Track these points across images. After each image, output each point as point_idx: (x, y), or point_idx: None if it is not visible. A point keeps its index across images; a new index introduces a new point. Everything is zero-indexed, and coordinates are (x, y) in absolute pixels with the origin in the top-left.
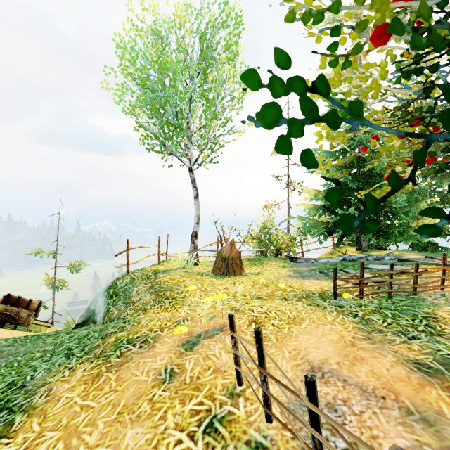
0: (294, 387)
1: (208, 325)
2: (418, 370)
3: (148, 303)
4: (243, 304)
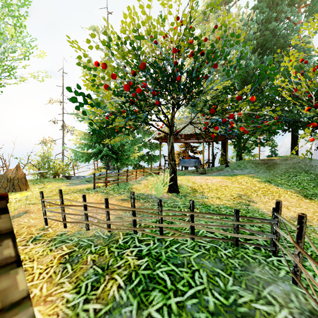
0: (78, 202)
1: (13, 213)
2: (122, 200)
3: None
4: (37, 201)
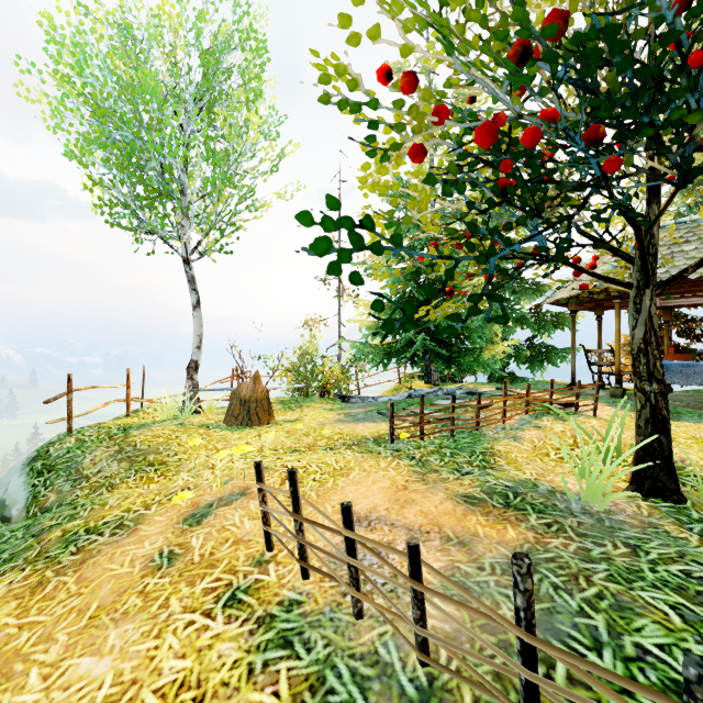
0: (331, 521)
1: (223, 491)
2: (465, 502)
3: (115, 475)
4: (274, 460)
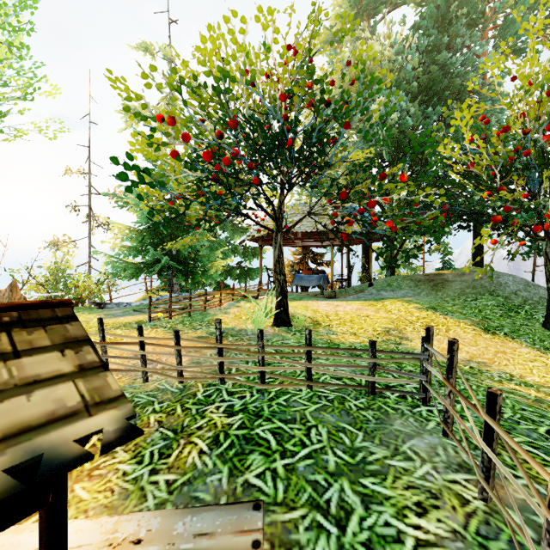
0: (130, 337)
1: None
2: (198, 339)
3: None
4: None
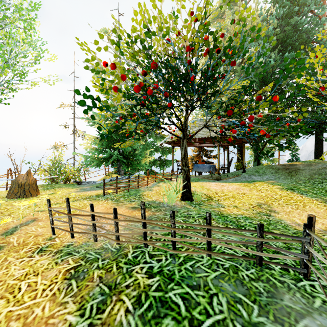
0: (85, 211)
1: (21, 221)
2: (132, 209)
3: None
4: (46, 207)
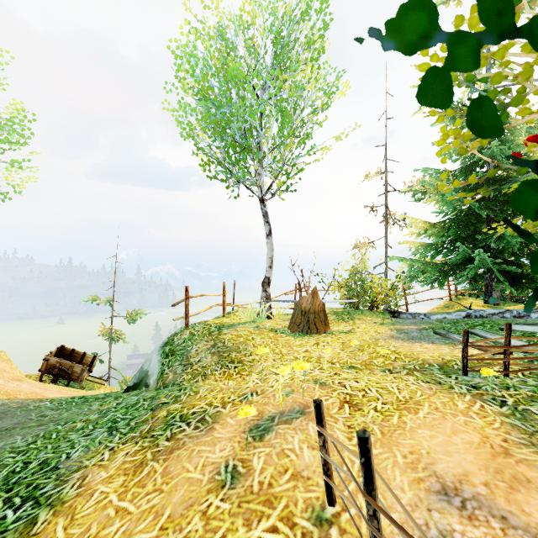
0: None
1: (284, 404)
2: None
3: (208, 366)
4: (331, 375)
